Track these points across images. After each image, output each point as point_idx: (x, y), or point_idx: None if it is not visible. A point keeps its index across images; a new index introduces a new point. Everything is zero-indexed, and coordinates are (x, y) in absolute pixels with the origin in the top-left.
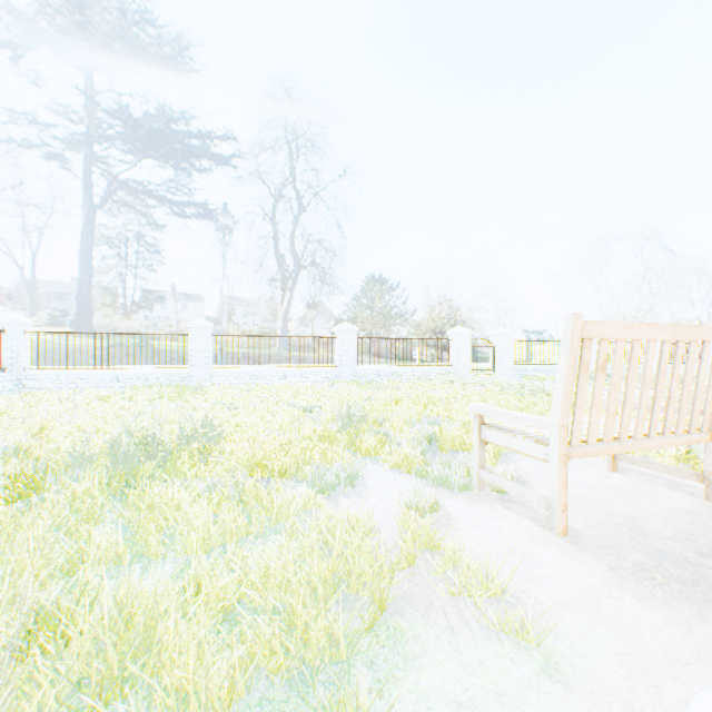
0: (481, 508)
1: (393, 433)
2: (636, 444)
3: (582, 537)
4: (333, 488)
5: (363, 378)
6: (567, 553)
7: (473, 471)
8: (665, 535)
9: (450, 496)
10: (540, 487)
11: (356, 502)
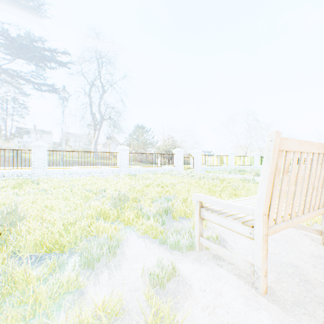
0: (203, 269)
1: (145, 206)
2: (298, 219)
3: (277, 294)
4: (98, 261)
5: (132, 173)
6: (276, 317)
7: (195, 237)
8: (323, 283)
9: (181, 259)
10: (234, 243)
11: (113, 276)
